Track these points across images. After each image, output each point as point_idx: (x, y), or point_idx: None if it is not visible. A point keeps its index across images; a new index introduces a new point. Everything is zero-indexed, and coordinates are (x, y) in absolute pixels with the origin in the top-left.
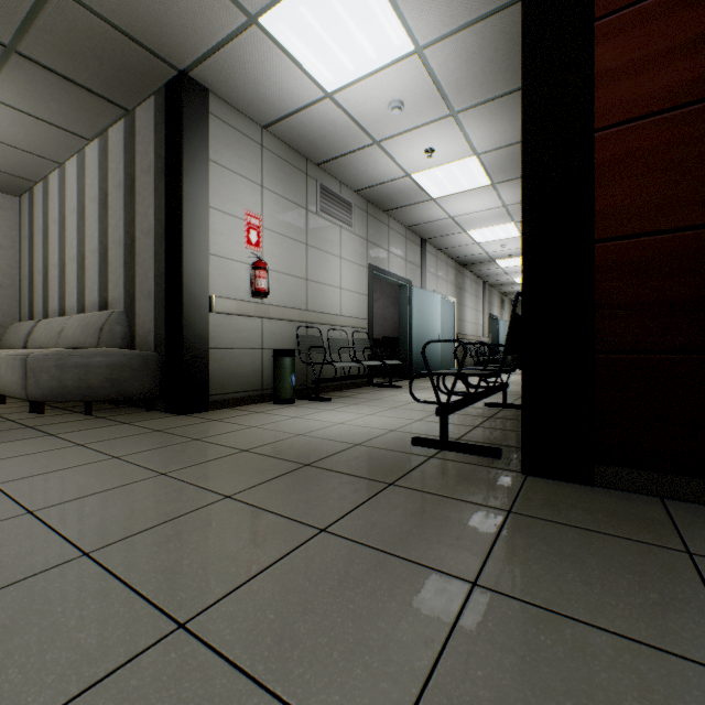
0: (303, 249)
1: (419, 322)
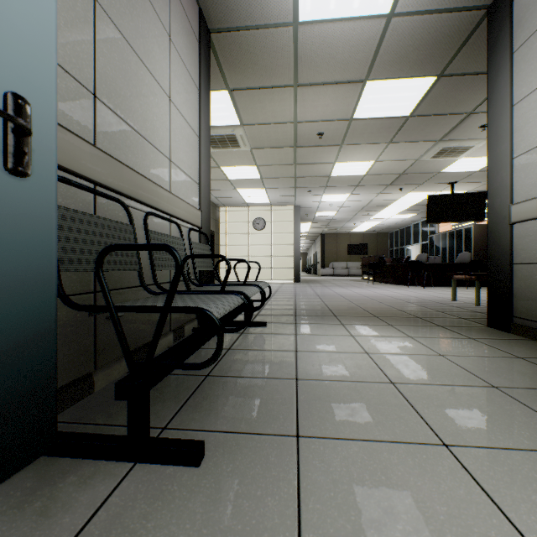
0: None
1: None
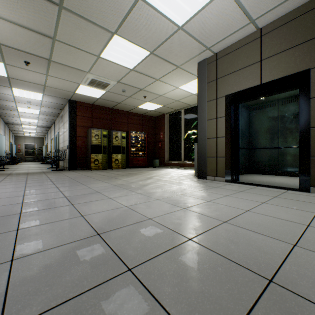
0: None
1: (1, 146)
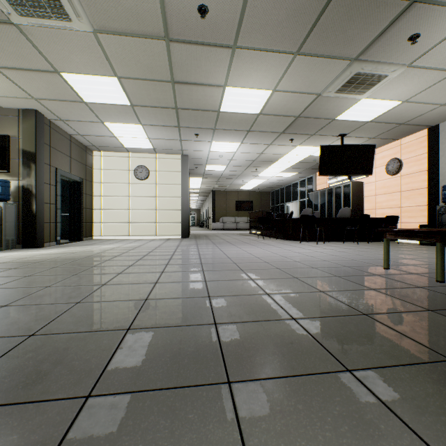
0: None
1: None
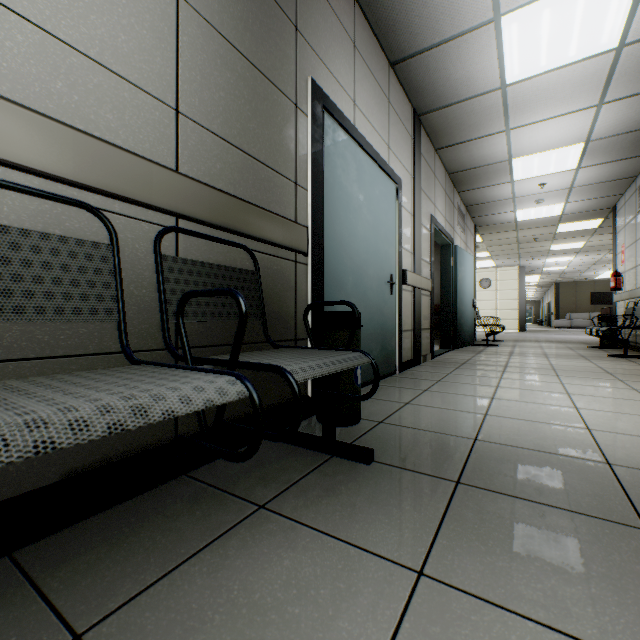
0: (634, 246)
1: None
